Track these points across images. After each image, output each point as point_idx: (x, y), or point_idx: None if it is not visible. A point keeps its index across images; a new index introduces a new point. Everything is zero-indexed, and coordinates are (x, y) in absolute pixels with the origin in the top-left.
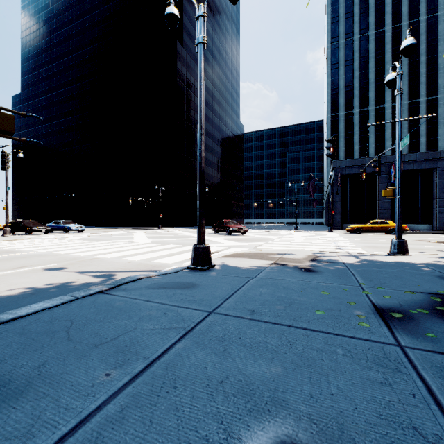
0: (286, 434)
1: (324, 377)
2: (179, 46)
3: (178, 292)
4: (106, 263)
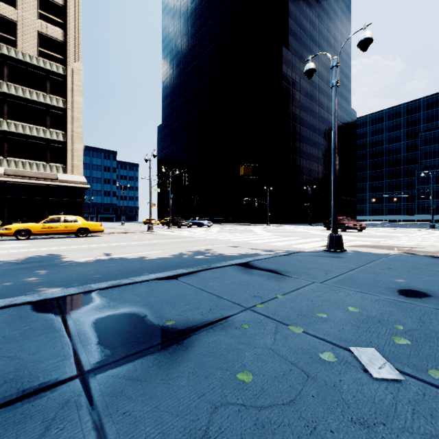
0: (413, 289)
1: (436, 285)
2: (284, 50)
3: (332, 258)
4: (260, 246)
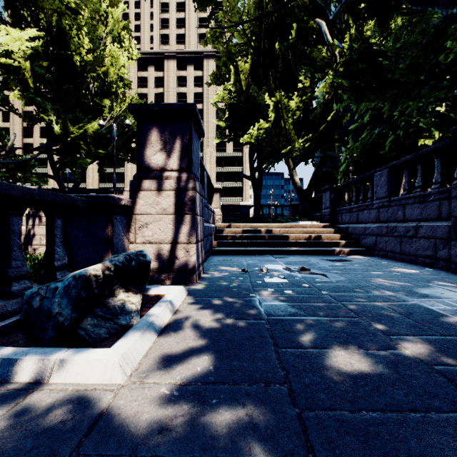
0: None
1: None
2: None
3: None
4: None
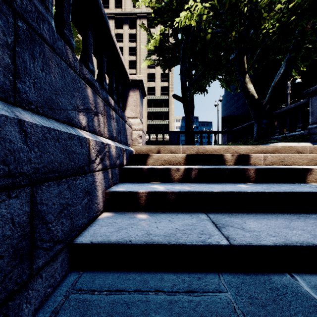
0: None
1: None
2: None
3: None
4: None
